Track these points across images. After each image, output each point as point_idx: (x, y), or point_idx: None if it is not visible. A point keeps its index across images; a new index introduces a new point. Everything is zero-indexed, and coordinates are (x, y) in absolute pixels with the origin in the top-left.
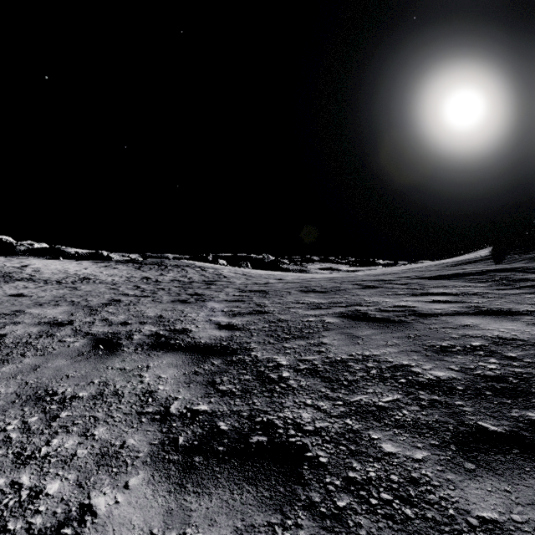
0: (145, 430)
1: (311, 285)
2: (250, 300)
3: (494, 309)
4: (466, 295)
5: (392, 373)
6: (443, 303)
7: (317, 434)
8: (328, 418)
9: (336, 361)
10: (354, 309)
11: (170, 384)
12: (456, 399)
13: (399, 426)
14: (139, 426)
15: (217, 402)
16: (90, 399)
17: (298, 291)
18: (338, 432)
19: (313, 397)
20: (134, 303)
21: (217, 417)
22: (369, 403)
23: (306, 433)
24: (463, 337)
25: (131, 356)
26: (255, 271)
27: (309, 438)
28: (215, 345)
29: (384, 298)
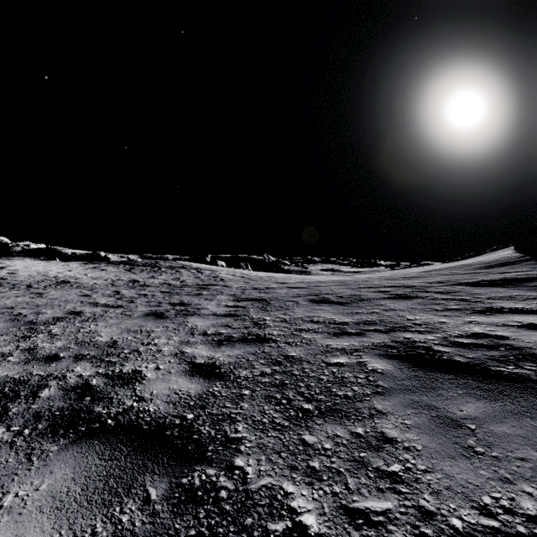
0: None
1: (322, 292)
2: (245, 314)
3: None
4: None
5: None
6: None
7: None
8: None
9: None
10: (404, 339)
11: None
12: None
13: None
14: None
15: None
16: None
17: (307, 301)
18: None
19: None
20: (94, 318)
21: None
22: None
23: None
24: None
25: None
26: (255, 273)
27: None
28: (170, 423)
29: (437, 317)
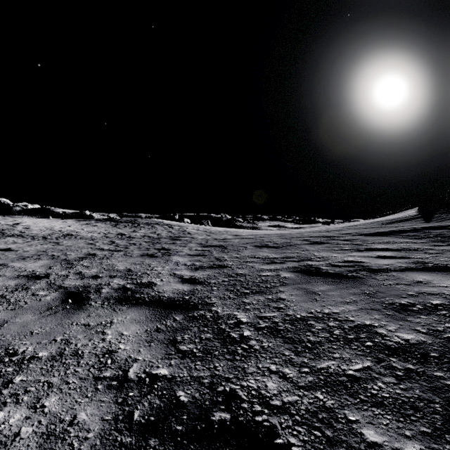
0: (100, 400)
1: (264, 241)
2: (210, 254)
3: (440, 265)
4: (408, 251)
5: (356, 334)
6: (389, 259)
7: (285, 411)
8: (295, 390)
9: (296, 319)
10: (307, 264)
11: (132, 342)
12: (434, 370)
13: (377, 404)
14: (93, 395)
15: (177, 365)
16: (49, 360)
17: (252, 246)
18: (310, 410)
19: (276, 362)
20: (107, 257)
21: (177, 384)
22: (339, 371)
23: (273, 410)
24: (420, 294)
25: (97, 311)
26: (214, 228)
27: (277, 417)
28: (177, 299)
29: (332, 253)
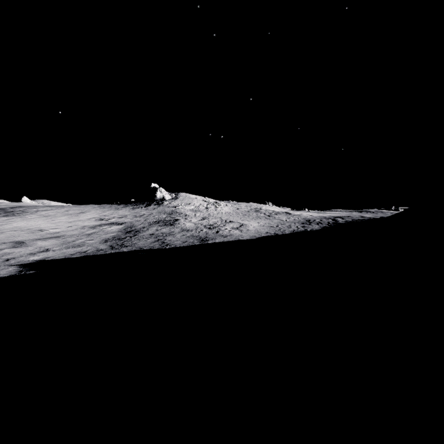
0: None
1: None
2: None
3: None
4: None
5: None
6: None
7: None
8: None
9: None
10: None
11: None
12: None
13: None
14: None
15: None
16: None
17: None
18: None
19: None
20: None
21: None
22: None
23: None
24: None
25: None
26: None
27: None
28: None
29: None
